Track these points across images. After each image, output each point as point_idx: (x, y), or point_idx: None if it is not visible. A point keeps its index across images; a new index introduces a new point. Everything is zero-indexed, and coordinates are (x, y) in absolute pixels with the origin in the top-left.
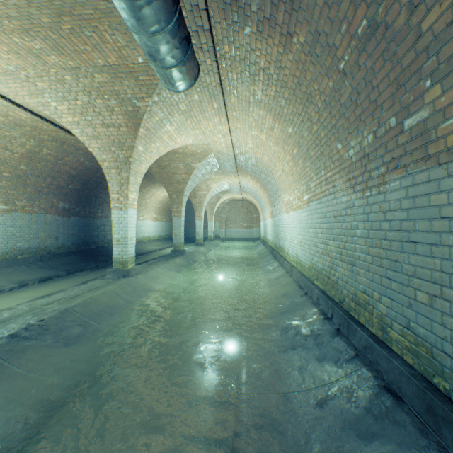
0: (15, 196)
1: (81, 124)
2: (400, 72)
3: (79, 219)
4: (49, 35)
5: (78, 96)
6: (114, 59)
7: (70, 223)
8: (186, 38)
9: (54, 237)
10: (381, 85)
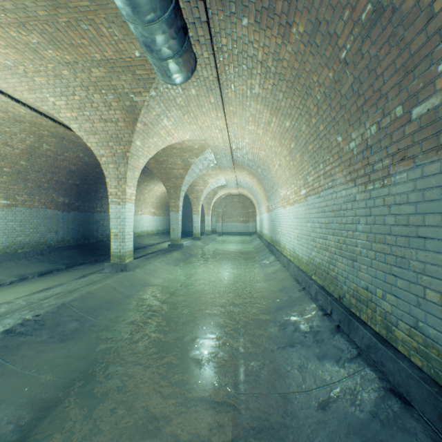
0: (15, 191)
1: (79, 119)
2: (409, 58)
3: (79, 213)
4: (45, 28)
5: (75, 91)
6: (111, 53)
7: (70, 217)
8: (183, 28)
9: (54, 231)
10: (387, 73)
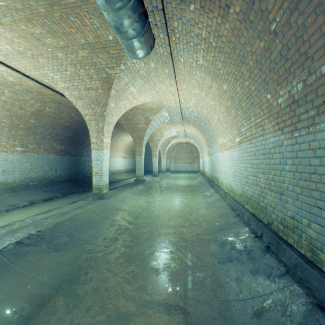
0: (27, 141)
1: (70, 88)
2: None
3: (71, 157)
4: (45, 22)
5: (67, 68)
6: (92, 38)
7: (65, 160)
8: (144, 14)
9: (54, 170)
10: (313, 38)
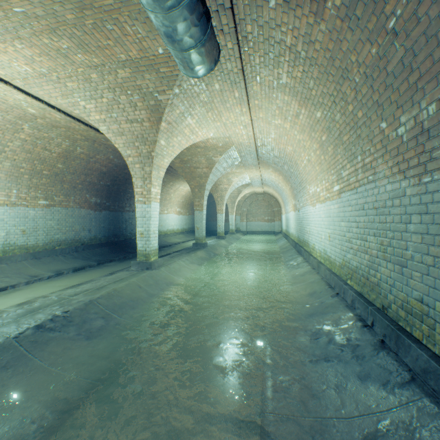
0: (53, 192)
1: (107, 121)
2: None
3: (109, 213)
4: (74, 32)
5: (103, 94)
6: (135, 53)
7: (101, 216)
8: (205, 14)
9: (87, 230)
10: None
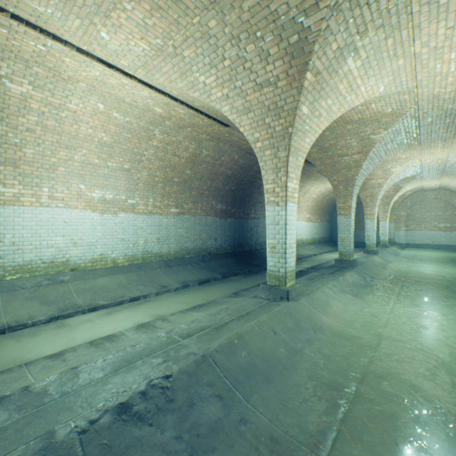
0: (183, 200)
1: (230, 96)
2: None
3: (234, 220)
4: None
5: (224, 53)
6: None
7: (226, 224)
8: None
9: (213, 238)
10: None
